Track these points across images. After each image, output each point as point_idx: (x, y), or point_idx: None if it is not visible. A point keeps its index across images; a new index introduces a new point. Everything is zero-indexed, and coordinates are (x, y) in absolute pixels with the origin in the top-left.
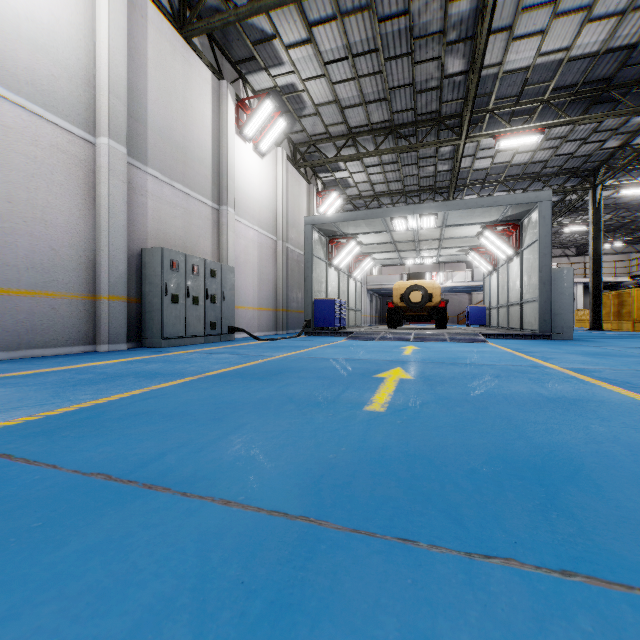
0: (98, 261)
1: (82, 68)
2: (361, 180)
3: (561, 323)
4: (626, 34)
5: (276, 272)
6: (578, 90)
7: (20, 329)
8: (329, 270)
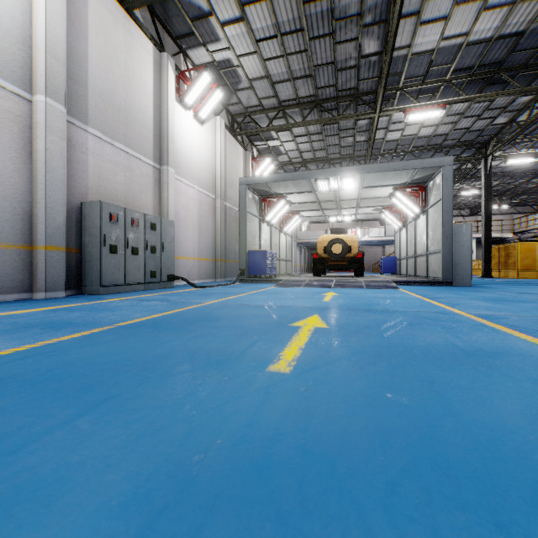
0: (35, 213)
1: (18, 27)
2: (291, 148)
3: (461, 271)
4: (516, 22)
5: (215, 227)
6: (474, 72)
7: None
8: (262, 225)
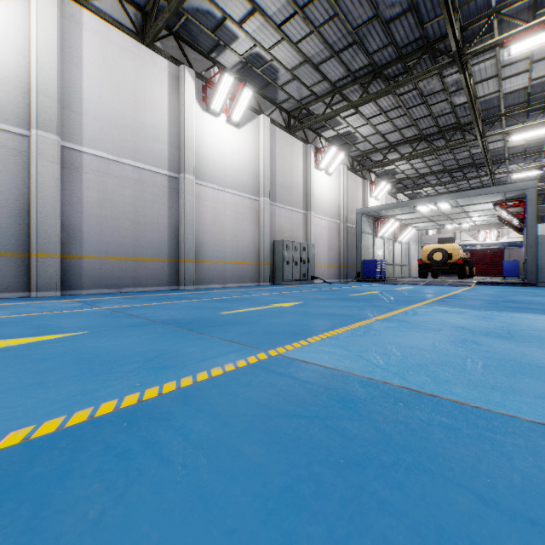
0: (260, 248)
1: (255, 171)
2: (406, 168)
3: None
4: None
5: (339, 243)
6: None
7: (239, 276)
8: (375, 239)
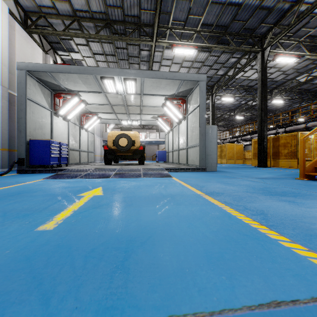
0: None
1: None
2: (92, 65)
3: (211, 160)
4: None
5: None
6: (213, 30)
7: None
8: (56, 118)
